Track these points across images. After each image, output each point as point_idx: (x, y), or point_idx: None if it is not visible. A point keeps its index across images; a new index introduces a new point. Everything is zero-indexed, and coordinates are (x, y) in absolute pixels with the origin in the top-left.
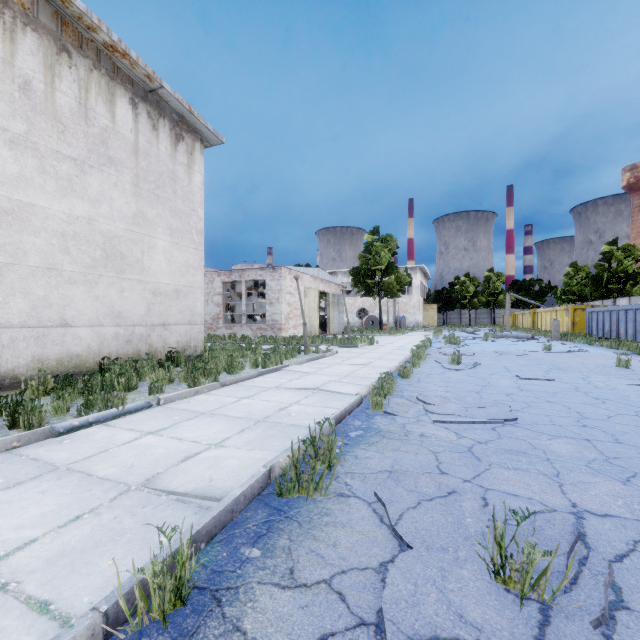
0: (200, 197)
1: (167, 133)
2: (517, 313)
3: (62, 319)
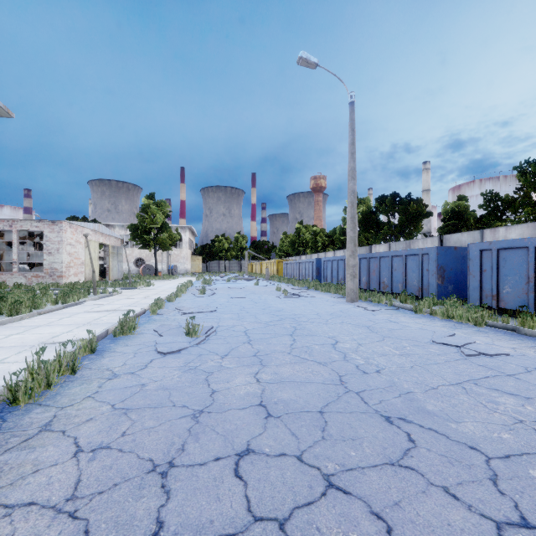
0: None
1: None
2: (253, 263)
3: None
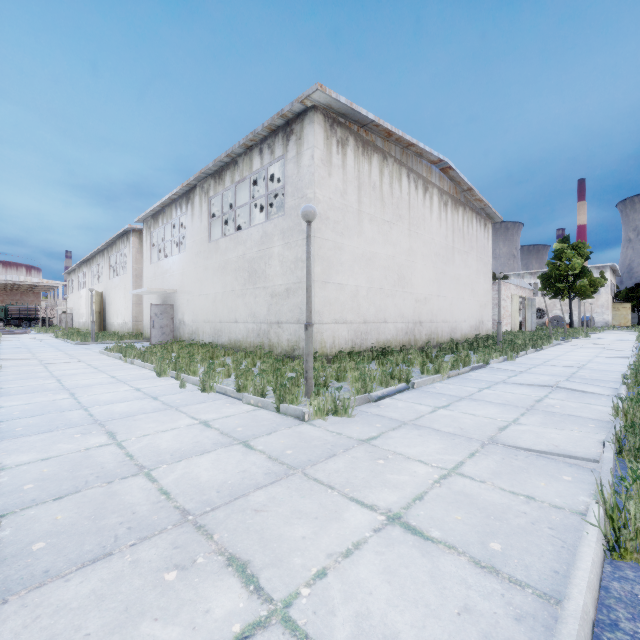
0: (490, 253)
1: (482, 225)
2: None
3: (464, 319)
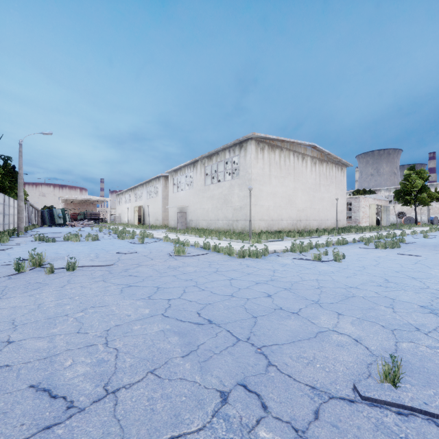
0: (345, 183)
1: (340, 170)
2: None
3: (327, 219)
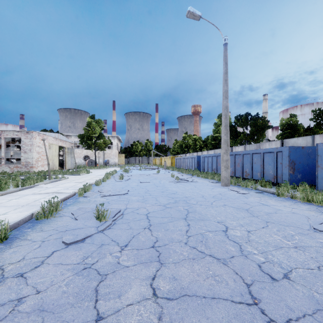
0: None
1: None
2: (156, 158)
3: None
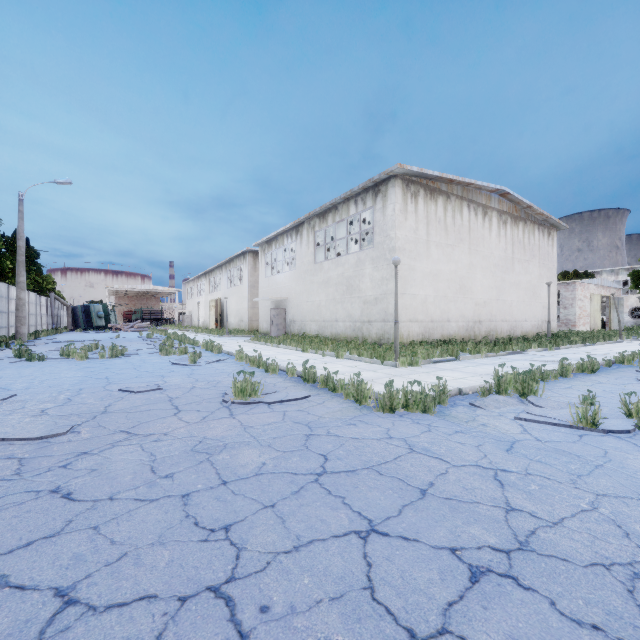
0: (555, 258)
1: (546, 234)
2: None
3: (525, 319)
